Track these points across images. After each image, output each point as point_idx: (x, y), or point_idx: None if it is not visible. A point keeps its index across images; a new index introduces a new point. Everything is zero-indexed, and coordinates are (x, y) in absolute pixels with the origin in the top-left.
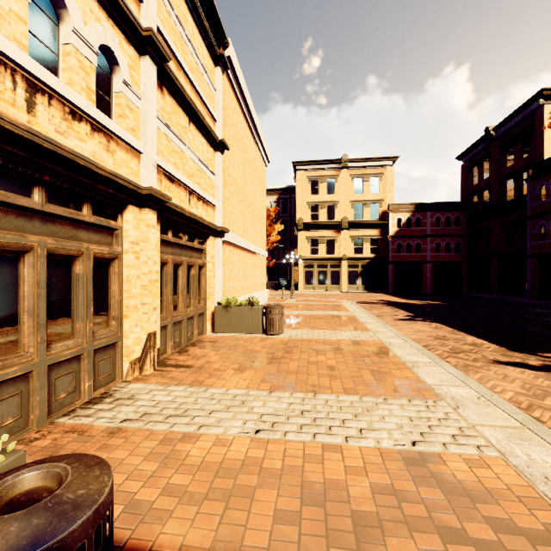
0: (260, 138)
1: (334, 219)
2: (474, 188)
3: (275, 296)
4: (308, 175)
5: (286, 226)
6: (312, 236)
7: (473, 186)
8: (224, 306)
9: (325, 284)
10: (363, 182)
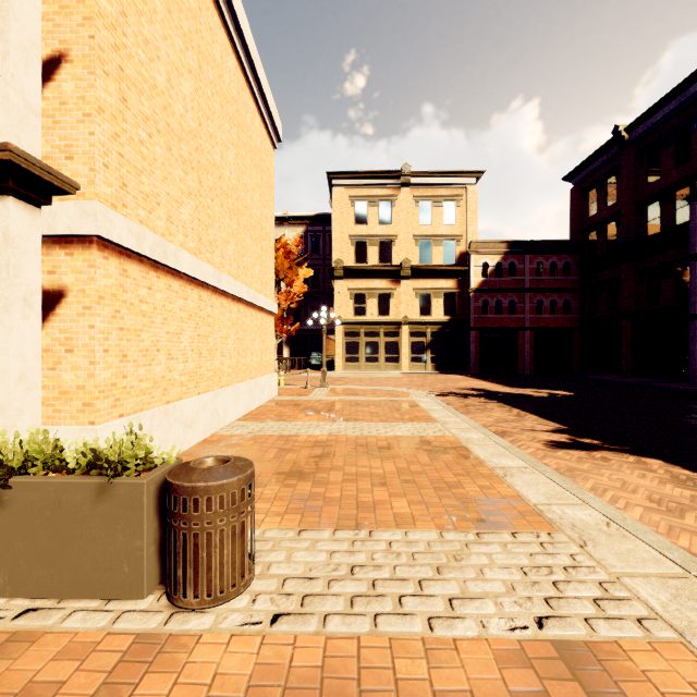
0: (254, 67)
1: (390, 262)
2: (591, 220)
3: (296, 382)
4: (351, 194)
5: (317, 274)
6: (358, 287)
7: (589, 218)
8: None
9: (377, 361)
10: (433, 207)
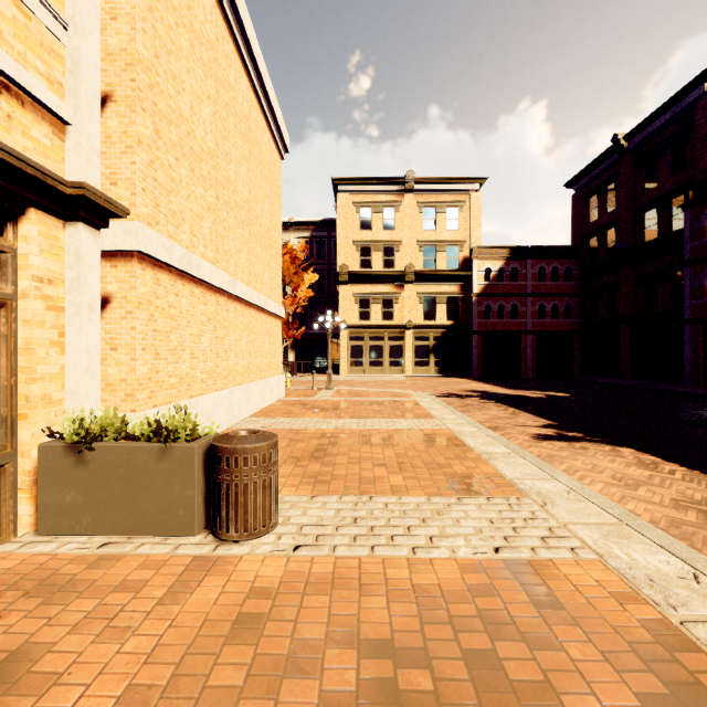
0: (264, 85)
1: (394, 267)
2: (592, 226)
3: (302, 385)
4: (356, 200)
5: (322, 279)
6: (362, 292)
7: (589, 224)
8: (70, 442)
9: (381, 365)
10: (437, 213)
